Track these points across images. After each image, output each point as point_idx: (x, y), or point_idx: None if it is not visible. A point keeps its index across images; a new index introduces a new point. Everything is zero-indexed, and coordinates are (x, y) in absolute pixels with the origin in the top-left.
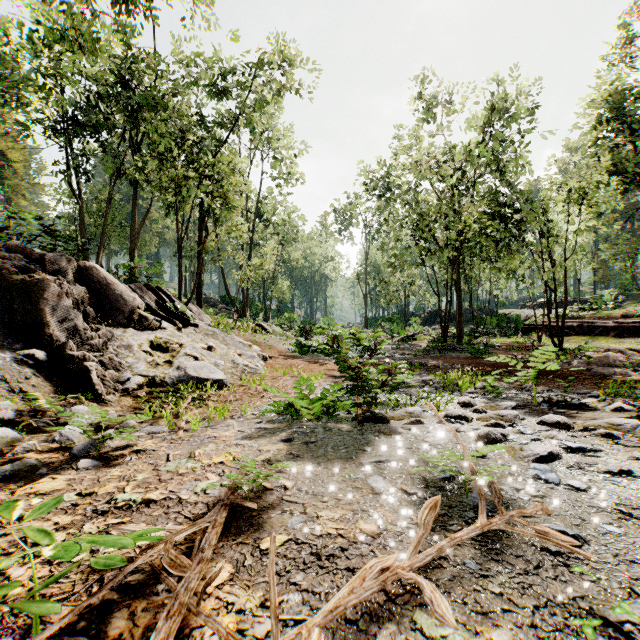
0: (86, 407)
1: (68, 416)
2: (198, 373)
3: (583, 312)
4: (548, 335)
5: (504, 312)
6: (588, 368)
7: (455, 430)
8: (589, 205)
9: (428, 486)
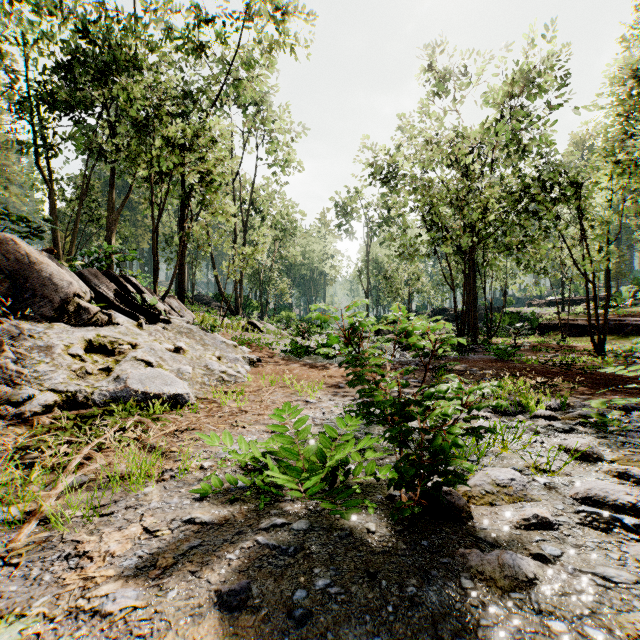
0: None
1: None
2: (146, 386)
3: (599, 310)
4: (568, 334)
5: (512, 310)
6: None
7: None
8: (636, 180)
9: None
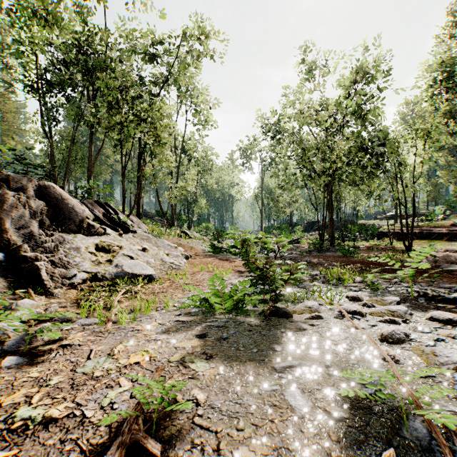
0: (32, 301)
1: (14, 309)
2: (132, 270)
3: (420, 222)
4: (396, 239)
5: (362, 222)
6: (436, 265)
7: (355, 327)
8: (432, 141)
9: (353, 406)
